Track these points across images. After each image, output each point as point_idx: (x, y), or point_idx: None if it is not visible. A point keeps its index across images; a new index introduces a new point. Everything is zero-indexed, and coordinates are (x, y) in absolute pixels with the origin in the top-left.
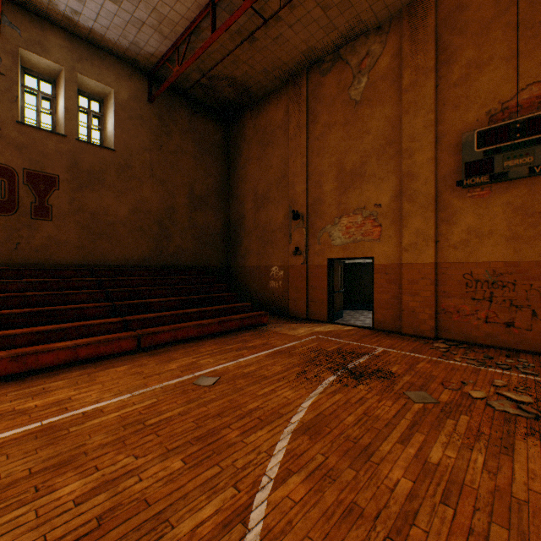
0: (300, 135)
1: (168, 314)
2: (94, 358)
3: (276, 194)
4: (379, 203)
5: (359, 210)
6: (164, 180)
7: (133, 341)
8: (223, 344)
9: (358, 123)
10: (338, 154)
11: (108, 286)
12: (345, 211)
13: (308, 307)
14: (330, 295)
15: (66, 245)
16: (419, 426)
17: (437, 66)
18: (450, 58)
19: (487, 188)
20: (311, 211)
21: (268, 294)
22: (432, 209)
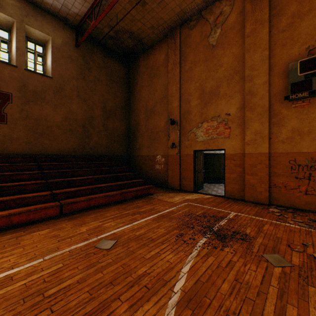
0: (175, 69)
1: (85, 188)
2: (26, 222)
3: (160, 109)
4: (229, 113)
5: (215, 117)
6: (86, 99)
7: (57, 209)
8: (123, 209)
9: (214, 60)
10: (201, 81)
11: (45, 168)
12: (205, 119)
13: (181, 182)
14: (195, 174)
15: (17, 141)
16: (287, 295)
17: (270, 18)
18: (280, 12)
19: (306, 101)
20: (182, 119)
21: (154, 173)
22: (266, 116)
